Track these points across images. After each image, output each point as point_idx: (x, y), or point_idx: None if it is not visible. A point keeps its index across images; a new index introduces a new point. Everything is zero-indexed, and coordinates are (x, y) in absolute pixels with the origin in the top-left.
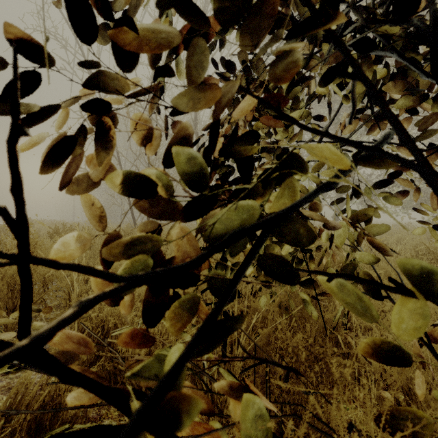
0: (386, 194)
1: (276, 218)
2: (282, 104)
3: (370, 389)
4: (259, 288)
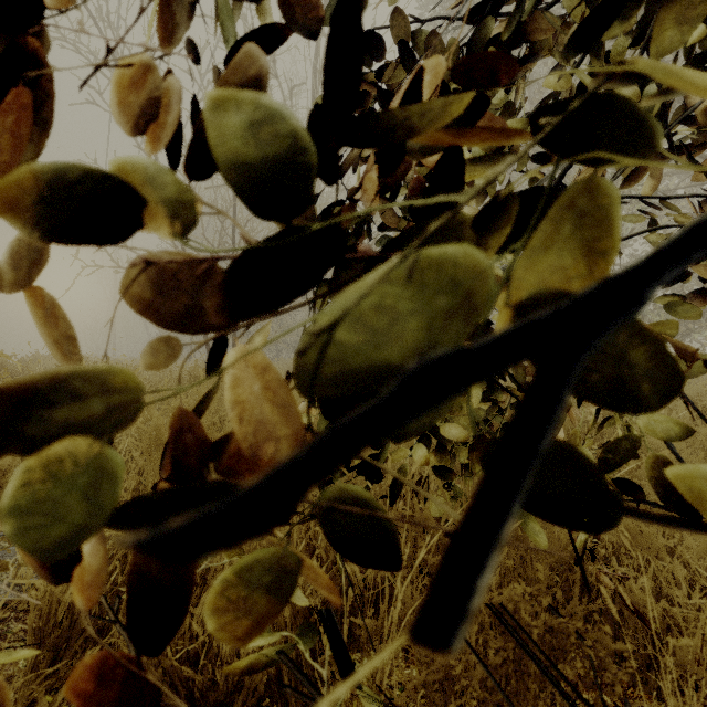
0: (677, 298)
1: (577, 301)
2: (497, 72)
3: (648, 679)
4: (425, 477)
